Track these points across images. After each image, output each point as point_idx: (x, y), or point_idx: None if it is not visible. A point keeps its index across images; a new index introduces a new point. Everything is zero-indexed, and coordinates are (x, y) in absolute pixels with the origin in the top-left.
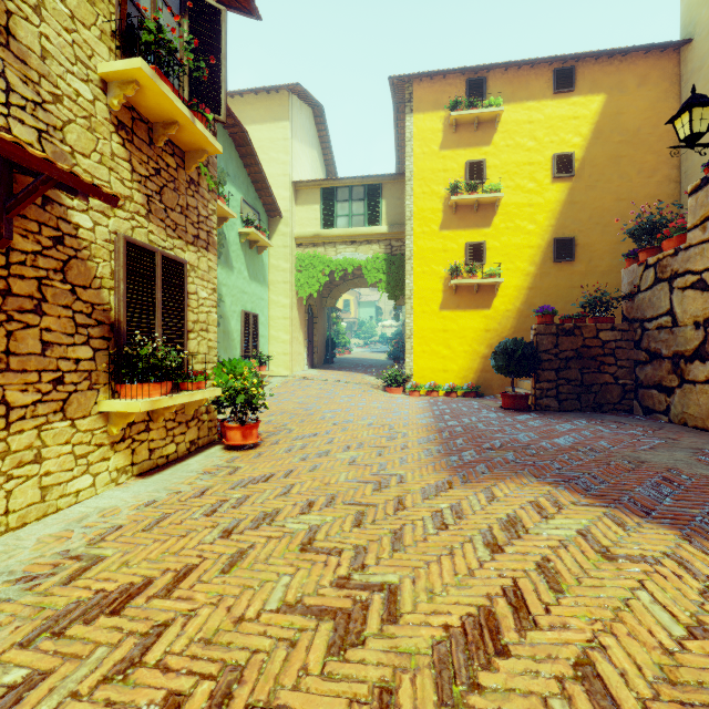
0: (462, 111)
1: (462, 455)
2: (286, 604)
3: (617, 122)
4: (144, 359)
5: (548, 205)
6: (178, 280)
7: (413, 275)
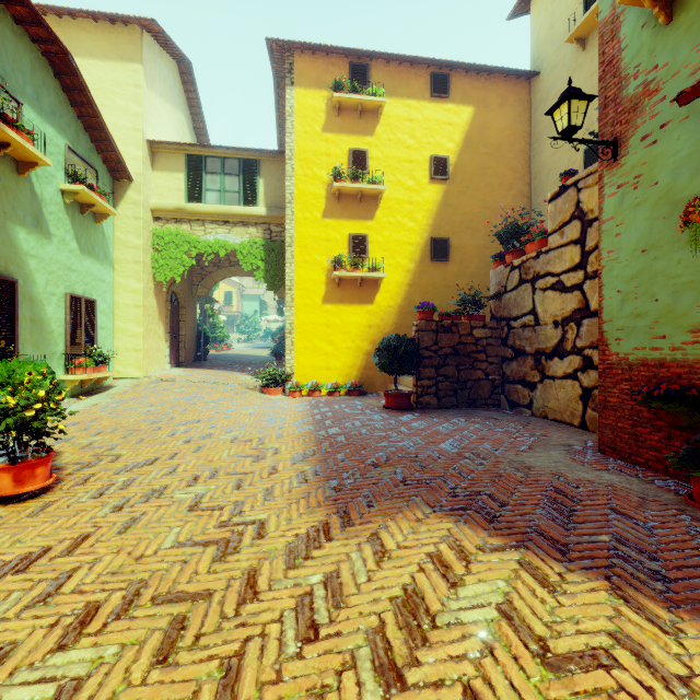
0: (345, 94)
1: (344, 478)
2: None
3: (483, 135)
4: None
5: (426, 205)
6: None
7: (294, 264)
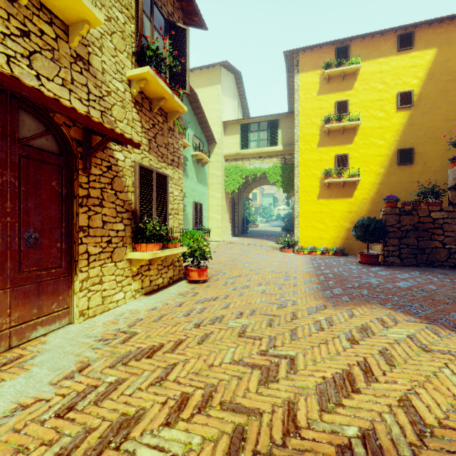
0: (332, 69)
1: (332, 291)
2: (234, 360)
3: (446, 67)
4: (149, 230)
5: (394, 127)
6: (164, 186)
7: (299, 177)
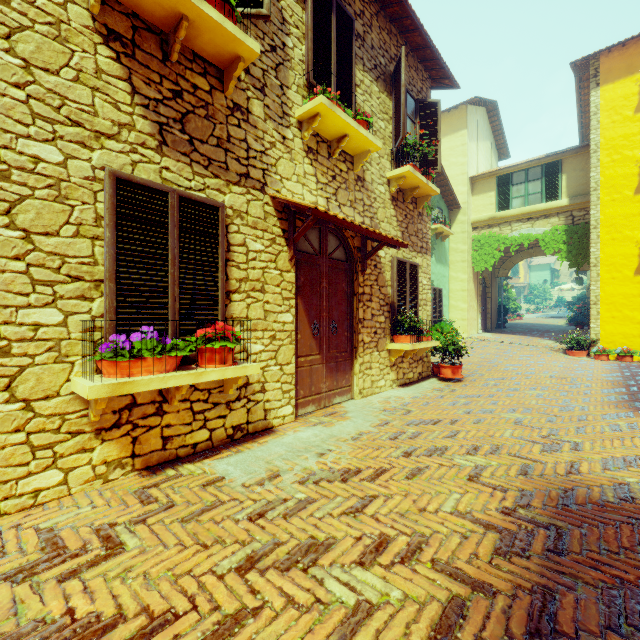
0: None
1: None
2: (513, 436)
3: None
4: (406, 322)
5: None
6: (415, 276)
7: (600, 243)
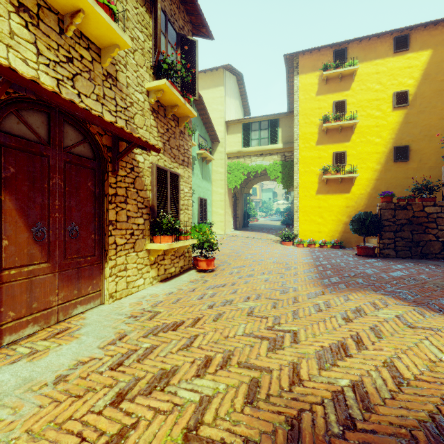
0: (330, 71)
1: (330, 279)
2: (245, 333)
3: (440, 67)
4: (165, 224)
5: (390, 125)
6: (176, 184)
7: (299, 173)
